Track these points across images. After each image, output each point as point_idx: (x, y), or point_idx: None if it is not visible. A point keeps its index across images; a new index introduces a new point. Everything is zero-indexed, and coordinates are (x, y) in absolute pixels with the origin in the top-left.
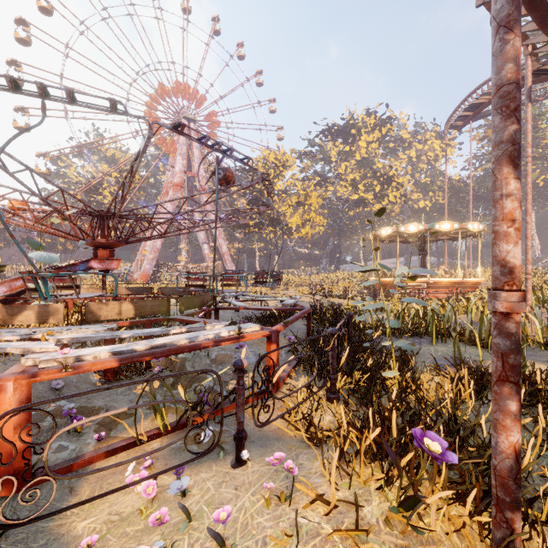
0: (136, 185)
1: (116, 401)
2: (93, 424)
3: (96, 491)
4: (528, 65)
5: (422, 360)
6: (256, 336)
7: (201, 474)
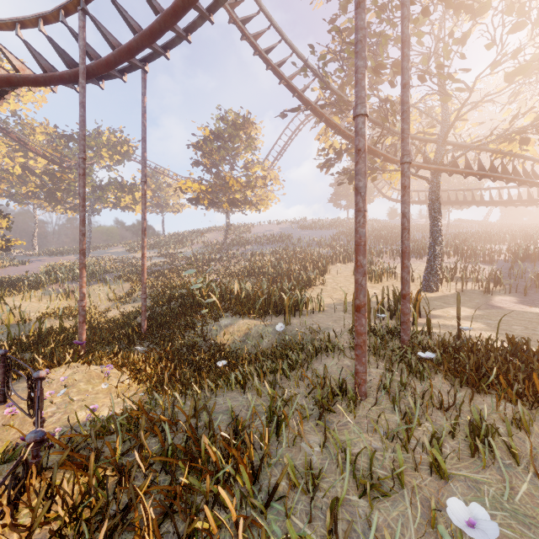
0: None
1: None
2: None
3: None
4: None
5: None
6: None
7: None
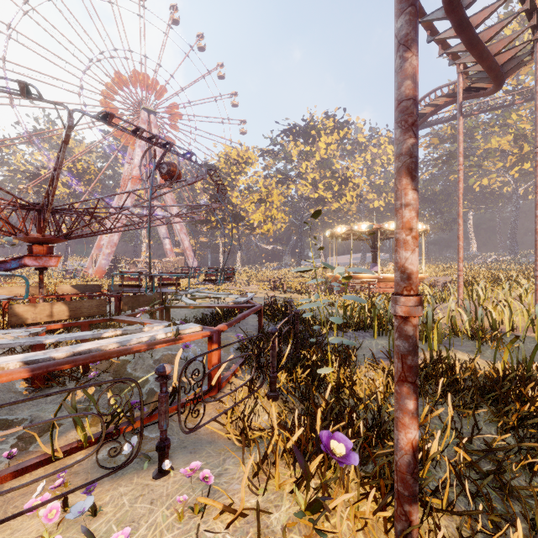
0: (91, 176)
1: (44, 410)
2: (11, 438)
3: None
4: (460, 82)
5: (364, 353)
6: (195, 337)
7: (120, 489)
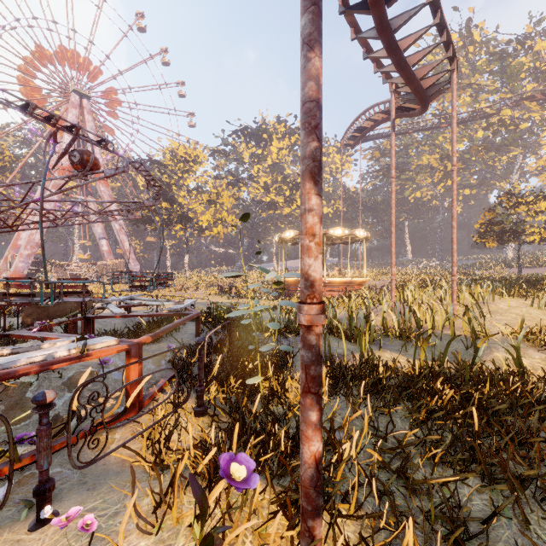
0: (6, 163)
1: None
2: None
3: None
4: (393, 100)
5: None
6: (108, 353)
7: None
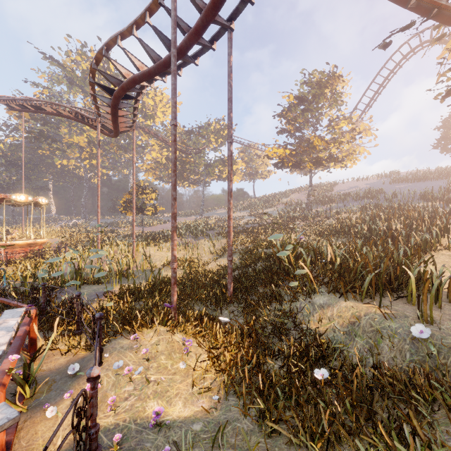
0: None
1: None
2: None
3: (30, 448)
4: (99, 128)
5: (81, 300)
6: (35, 314)
7: None
